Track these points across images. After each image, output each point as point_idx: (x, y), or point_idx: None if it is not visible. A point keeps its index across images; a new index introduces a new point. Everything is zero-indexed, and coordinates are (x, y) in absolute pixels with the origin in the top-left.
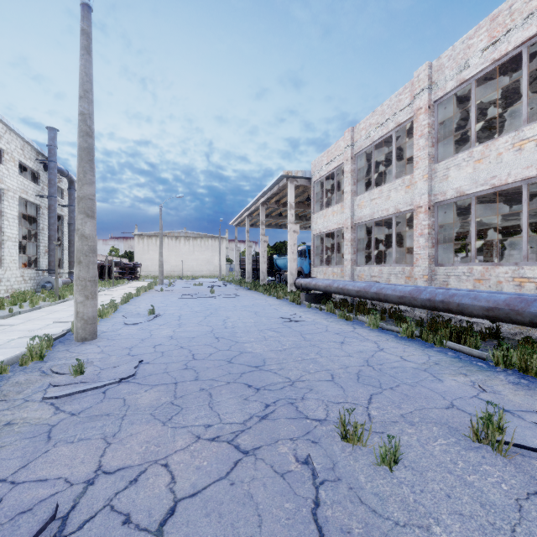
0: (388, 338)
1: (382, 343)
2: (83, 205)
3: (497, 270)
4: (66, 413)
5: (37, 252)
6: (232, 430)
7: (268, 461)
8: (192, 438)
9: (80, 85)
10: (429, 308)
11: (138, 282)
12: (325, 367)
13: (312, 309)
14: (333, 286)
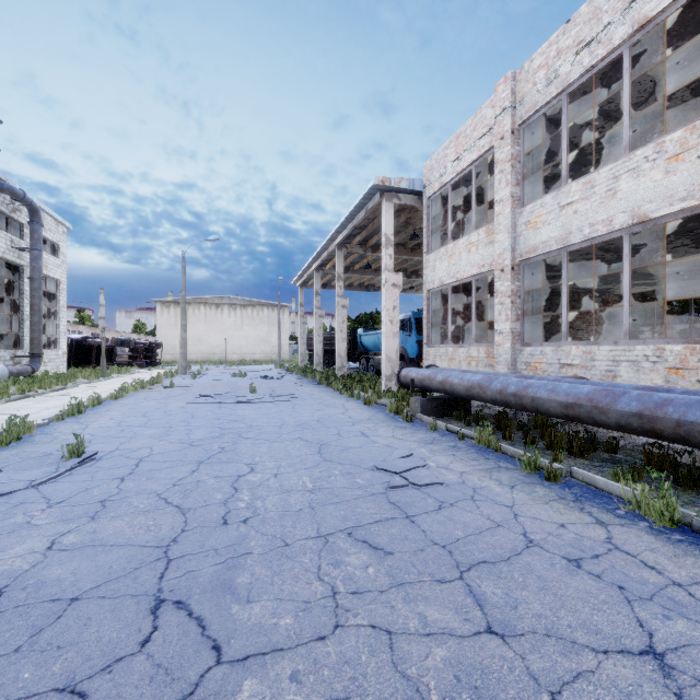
0: None
1: None
2: None
3: None
4: None
5: None
6: None
7: None
8: None
9: None
10: None
11: (153, 370)
12: None
13: (441, 434)
14: (490, 388)
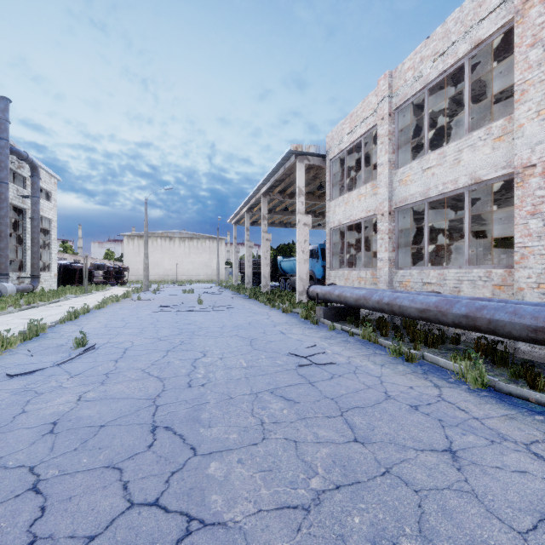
0: (544, 430)
1: None
2: None
3: None
4: None
5: None
6: None
7: None
8: None
9: None
10: None
11: (122, 288)
12: None
13: (337, 332)
14: (371, 299)
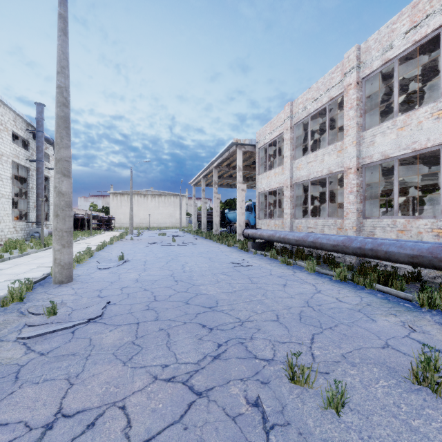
0: (324, 281)
1: (319, 286)
2: (60, 166)
3: (418, 222)
4: (36, 353)
5: (27, 208)
6: (186, 370)
7: (220, 403)
8: (149, 378)
9: (58, 62)
10: (359, 255)
11: (112, 232)
12: (271, 307)
13: (258, 255)
14: (275, 236)
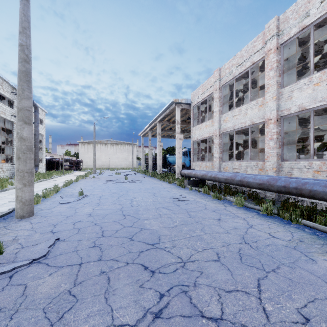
0: (253, 215)
1: (249, 220)
2: (21, 114)
3: None
4: None
5: (12, 153)
6: None
7: None
8: None
9: (20, 23)
10: (283, 192)
11: (80, 172)
12: (210, 244)
13: (193, 191)
14: (207, 175)
